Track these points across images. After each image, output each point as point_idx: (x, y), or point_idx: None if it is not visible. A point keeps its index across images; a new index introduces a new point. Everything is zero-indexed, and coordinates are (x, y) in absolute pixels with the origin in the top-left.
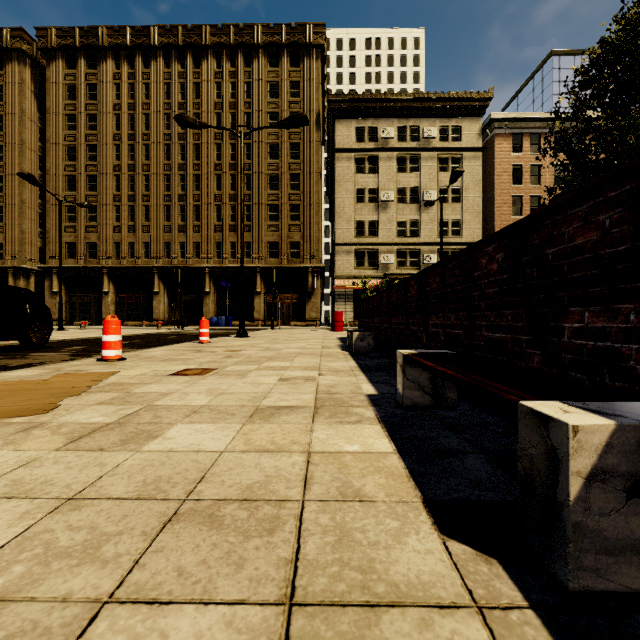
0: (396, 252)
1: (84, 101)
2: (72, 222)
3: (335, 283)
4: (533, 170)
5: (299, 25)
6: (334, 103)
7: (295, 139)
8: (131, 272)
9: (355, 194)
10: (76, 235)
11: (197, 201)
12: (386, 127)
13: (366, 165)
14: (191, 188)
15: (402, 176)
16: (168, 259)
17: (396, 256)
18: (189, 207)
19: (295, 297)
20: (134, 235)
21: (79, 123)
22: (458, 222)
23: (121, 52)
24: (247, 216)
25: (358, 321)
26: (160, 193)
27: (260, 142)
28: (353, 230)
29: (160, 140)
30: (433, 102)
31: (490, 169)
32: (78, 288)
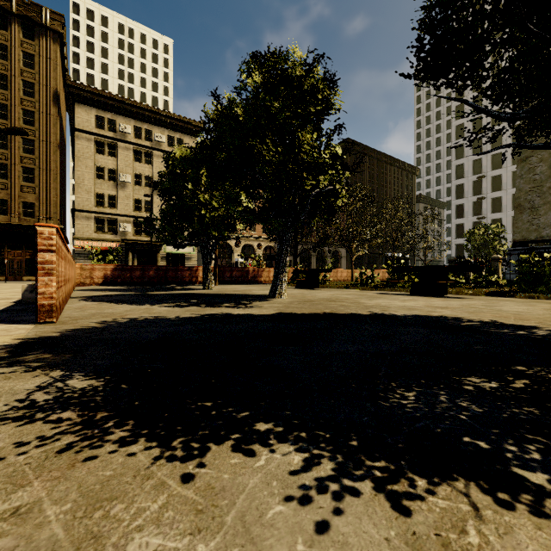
0: (133, 223)
1: None
2: None
3: (75, 243)
4: None
5: (33, 3)
6: (73, 88)
7: (29, 106)
8: None
9: (95, 170)
10: None
11: None
12: (124, 123)
13: (106, 149)
14: None
15: (138, 165)
16: None
17: (133, 226)
18: None
19: (29, 254)
20: None
21: None
22: None
23: None
24: None
25: None
26: None
27: None
28: (93, 200)
29: None
30: (163, 117)
31: None
32: None
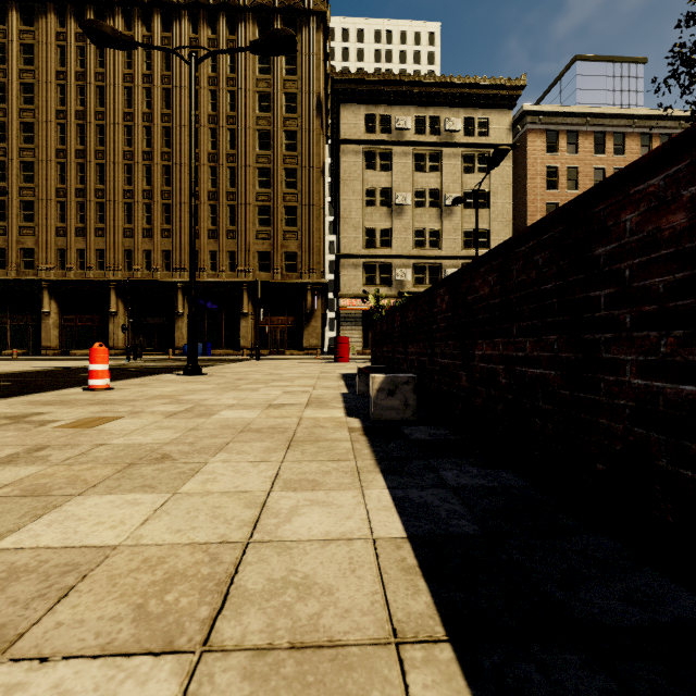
0: (413, 267)
1: (17, 66)
2: (0, 222)
3: (340, 303)
4: (570, 174)
5: None
6: (339, 84)
7: (291, 126)
8: (80, 287)
9: (364, 196)
10: (6, 238)
11: (167, 199)
12: (401, 116)
13: (377, 161)
14: (159, 182)
15: (420, 176)
16: (129, 271)
17: (413, 271)
18: (156, 206)
19: (291, 320)
20: (84, 240)
21: (10, 94)
22: (485, 232)
23: (67, 6)
24: (231, 219)
25: (372, 350)
26: (118, 187)
27: (247, 128)
28: (362, 239)
29: (118, 120)
30: (457, 88)
31: (521, 171)
32: (9, 307)
